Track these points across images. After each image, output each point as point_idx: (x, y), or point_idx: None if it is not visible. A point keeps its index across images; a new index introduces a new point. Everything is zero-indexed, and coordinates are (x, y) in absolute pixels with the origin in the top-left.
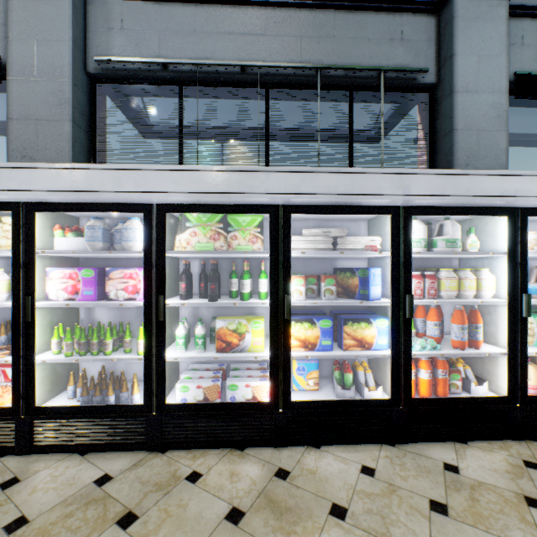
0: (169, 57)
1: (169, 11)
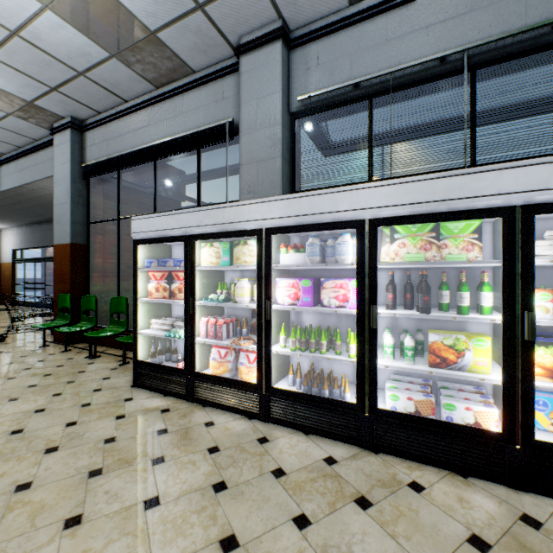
0: (360, 75)
1: (360, 31)
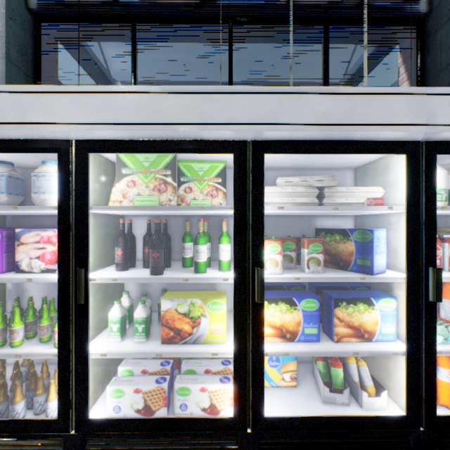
0: None
1: None
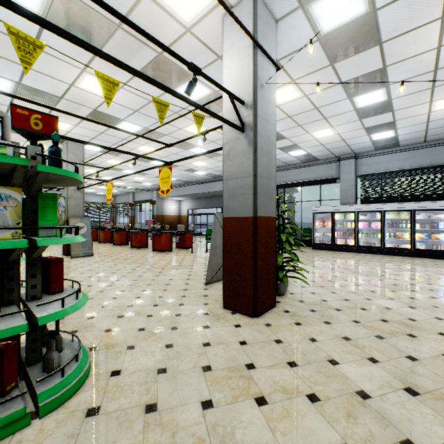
0: (378, 169)
1: (378, 158)
